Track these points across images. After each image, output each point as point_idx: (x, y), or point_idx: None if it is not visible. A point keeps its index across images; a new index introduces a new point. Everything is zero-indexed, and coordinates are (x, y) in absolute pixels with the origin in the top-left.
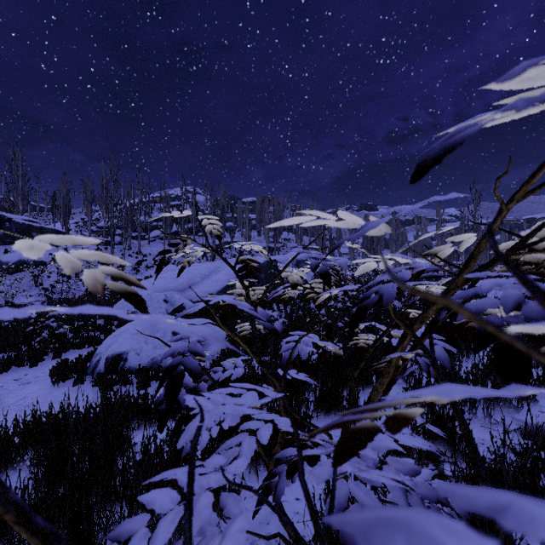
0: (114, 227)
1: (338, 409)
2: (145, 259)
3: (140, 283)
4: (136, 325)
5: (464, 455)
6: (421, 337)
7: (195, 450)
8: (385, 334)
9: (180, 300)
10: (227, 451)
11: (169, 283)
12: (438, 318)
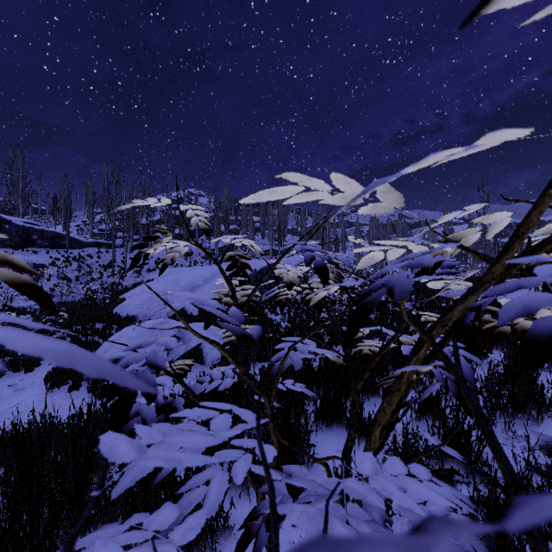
0: (115, 230)
1: (341, 420)
2: (147, 262)
3: (30, 267)
4: (134, 329)
5: (481, 475)
6: (441, 346)
7: (72, 548)
8: (393, 340)
9: (182, 303)
10: (192, 492)
11: (170, 286)
12: (464, 320)
